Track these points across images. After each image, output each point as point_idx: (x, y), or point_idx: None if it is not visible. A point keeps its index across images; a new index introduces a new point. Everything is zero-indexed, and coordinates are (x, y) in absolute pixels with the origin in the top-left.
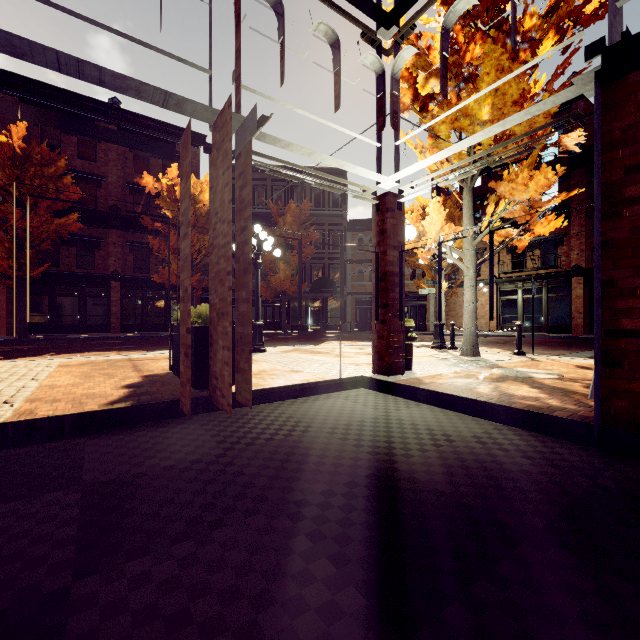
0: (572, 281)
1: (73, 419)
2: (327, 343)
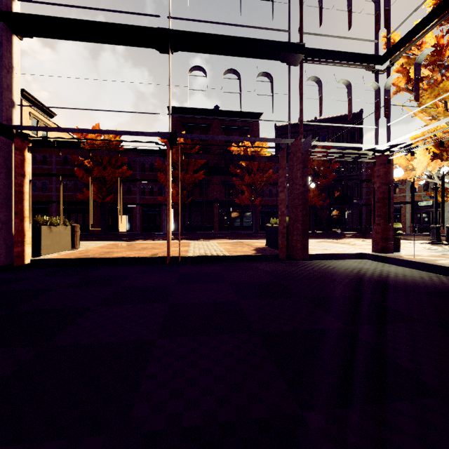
0: None
1: (246, 257)
2: (345, 239)
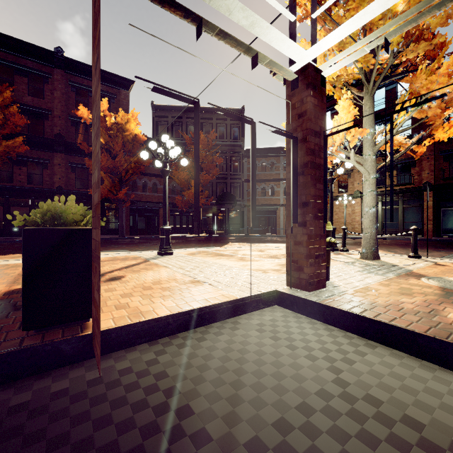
0: (423, 195)
1: None
2: (229, 245)
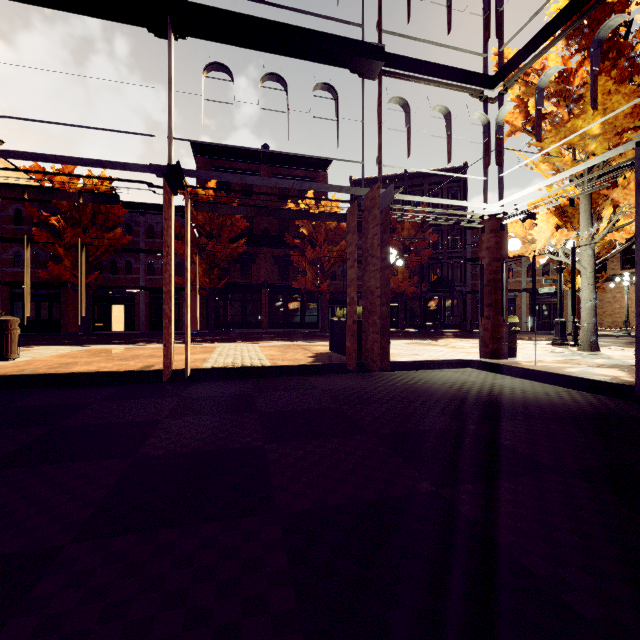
0: None
1: (297, 368)
2: (444, 340)
